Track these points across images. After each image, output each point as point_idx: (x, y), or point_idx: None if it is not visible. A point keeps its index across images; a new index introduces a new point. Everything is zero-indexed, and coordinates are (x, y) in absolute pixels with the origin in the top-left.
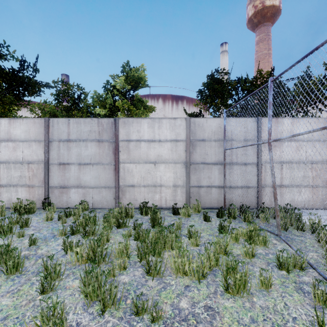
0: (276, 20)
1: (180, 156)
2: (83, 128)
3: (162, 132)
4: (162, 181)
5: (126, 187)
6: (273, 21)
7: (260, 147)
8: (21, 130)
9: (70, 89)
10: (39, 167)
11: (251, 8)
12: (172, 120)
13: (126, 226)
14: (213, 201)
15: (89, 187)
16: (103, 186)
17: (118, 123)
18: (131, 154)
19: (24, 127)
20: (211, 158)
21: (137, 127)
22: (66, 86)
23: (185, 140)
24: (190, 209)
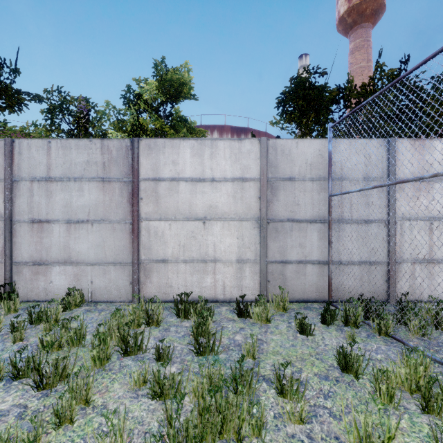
0: (379, 20)
1: (250, 208)
2: (74, 157)
3: (217, 164)
4: (218, 252)
5: (153, 263)
6: (374, 21)
7: (394, 192)
8: None
9: (72, 103)
10: None
11: (343, 3)
12: (236, 142)
13: (143, 350)
14: (309, 287)
15: (85, 263)
16: (112, 261)
17: (137, 148)
18: (161, 204)
19: None
20: (306, 211)
21: (172, 155)
22: (65, 98)
23: (258, 178)
24: (268, 303)
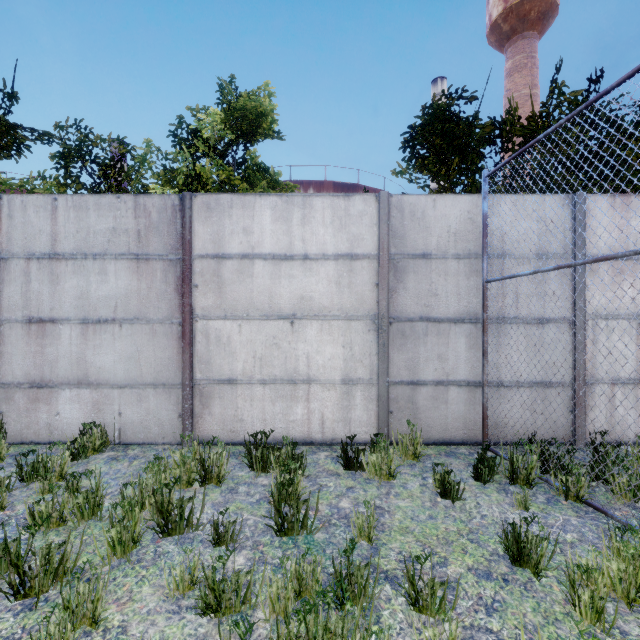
0: (548, 27)
1: (362, 300)
2: (93, 222)
3: (312, 234)
4: (313, 367)
5: (214, 384)
6: (541, 28)
7: (582, 276)
8: None
9: (97, 145)
10: None
11: (496, 3)
12: (341, 200)
13: (193, 527)
14: (453, 422)
15: (110, 384)
16: (151, 381)
17: (190, 208)
18: (227, 294)
19: None
20: (448, 305)
21: (244, 219)
22: (86, 137)
23: (375, 255)
24: (390, 446)
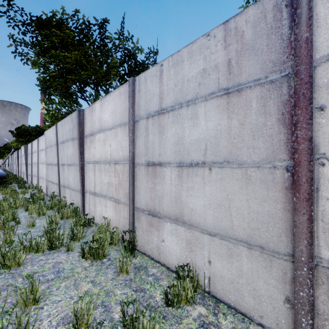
0: None
1: None
2: (186, 72)
3: None
4: None
5: None
6: None
7: None
8: (109, 112)
9: None
10: (124, 170)
11: None
12: None
13: None
14: None
15: (200, 228)
16: (243, 238)
17: None
18: None
19: (111, 107)
20: None
21: None
22: None
23: None
24: None
